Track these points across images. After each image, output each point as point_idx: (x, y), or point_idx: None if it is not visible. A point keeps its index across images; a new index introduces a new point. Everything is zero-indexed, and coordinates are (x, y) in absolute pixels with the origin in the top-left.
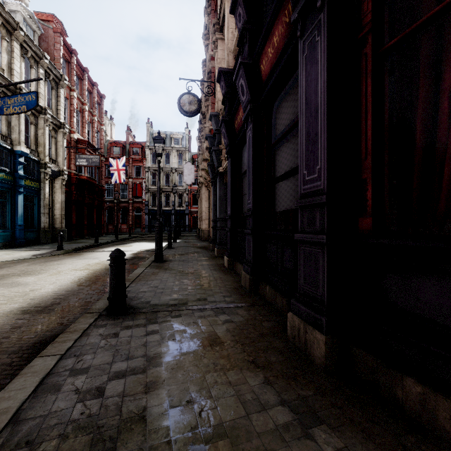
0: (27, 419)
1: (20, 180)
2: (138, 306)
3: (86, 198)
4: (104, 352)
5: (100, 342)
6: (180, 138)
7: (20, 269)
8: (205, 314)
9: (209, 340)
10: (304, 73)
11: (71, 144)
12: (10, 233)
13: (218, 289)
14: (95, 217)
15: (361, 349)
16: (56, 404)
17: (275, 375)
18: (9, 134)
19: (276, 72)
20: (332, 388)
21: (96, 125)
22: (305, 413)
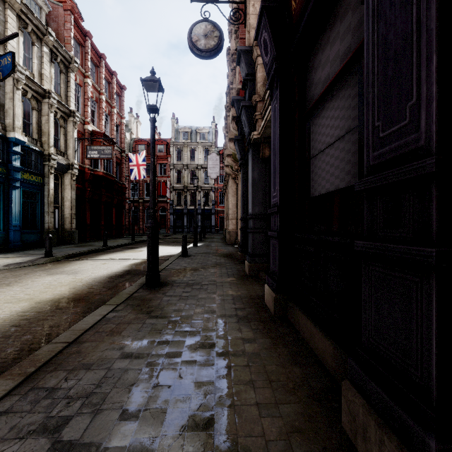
0: None
1: (15, 172)
2: None
3: (103, 196)
4: None
5: None
6: (206, 132)
7: None
8: None
9: None
10: None
11: (85, 136)
12: (3, 235)
13: None
14: (114, 217)
15: None
16: None
17: None
18: (2, 119)
19: None
20: None
21: (116, 118)
22: None
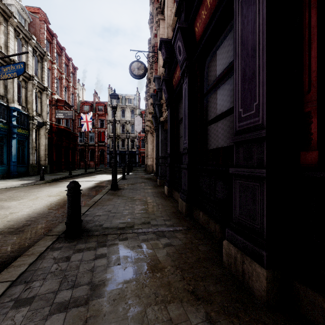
0: None
1: (14, 128)
2: (92, 229)
3: (63, 142)
4: (53, 278)
5: (52, 267)
6: (132, 99)
7: (8, 195)
8: (148, 237)
9: (151, 265)
10: (239, 18)
11: (52, 102)
12: (6, 168)
13: (160, 214)
14: (70, 156)
15: (305, 286)
16: None
17: (216, 310)
18: (6, 95)
19: (209, 29)
20: None
21: (71, 89)
22: None
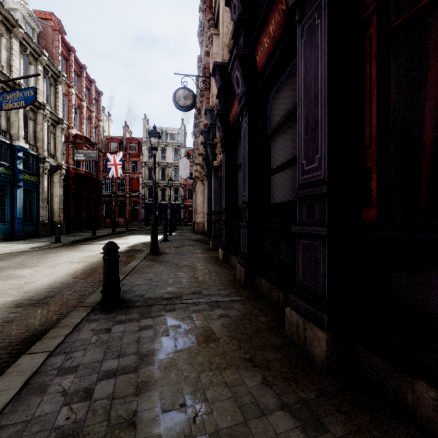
0: (8, 425)
1: (19, 174)
2: (132, 299)
3: (84, 192)
4: (95, 349)
5: (91, 338)
6: (175, 134)
7: (17, 262)
8: (200, 308)
9: (204, 335)
10: (302, 59)
11: (69, 139)
12: (10, 226)
13: (213, 282)
14: (93, 210)
15: (365, 348)
16: (41, 408)
17: (274, 375)
18: (8, 130)
19: (272, 61)
20: (335, 390)
21: (94, 121)
22: (308, 419)
